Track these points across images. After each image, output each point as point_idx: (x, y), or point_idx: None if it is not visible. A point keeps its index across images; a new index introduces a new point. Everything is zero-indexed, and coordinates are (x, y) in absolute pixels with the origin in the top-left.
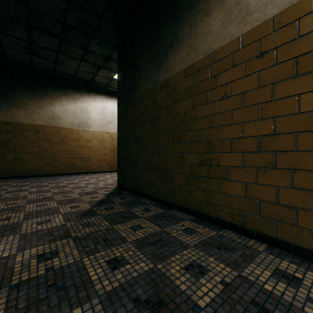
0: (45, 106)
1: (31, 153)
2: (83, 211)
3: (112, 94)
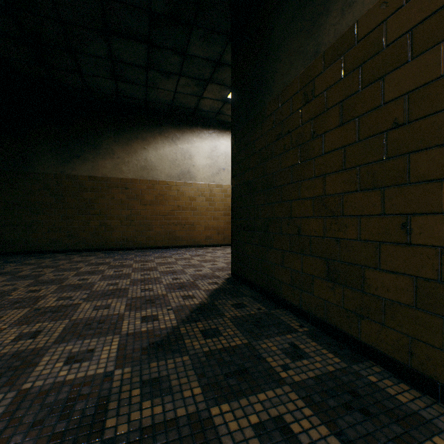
0: (135, 153)
1: (119, 218)
2: (160, 334)
3: (225, 127)
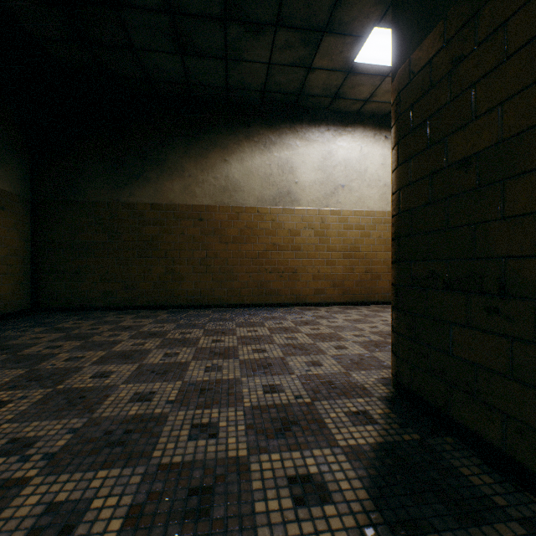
0: (213, 168)
1: (191, 262)
2: None
3: (345, 120)
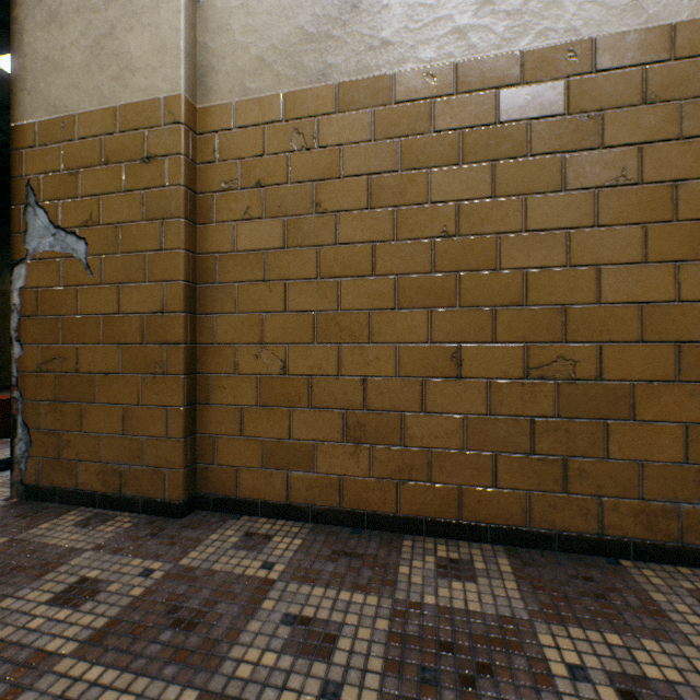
0: None
1: None
2: None
3: None
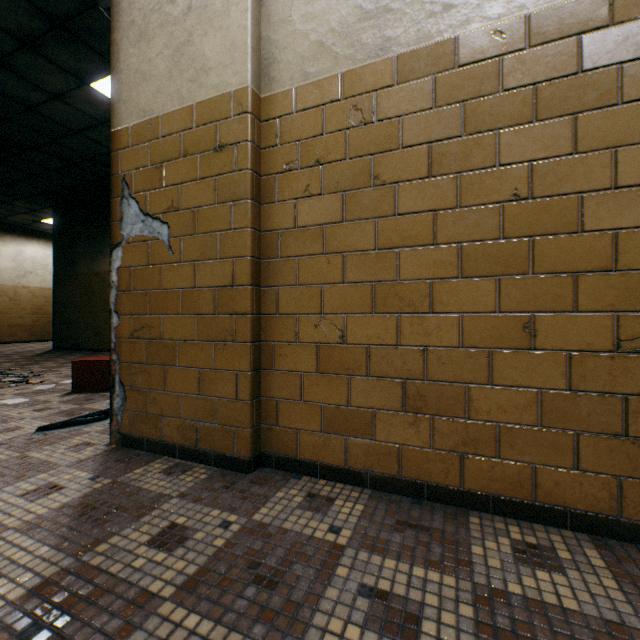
0: None
1: None
2: (33, 355)
3: (34, 234)
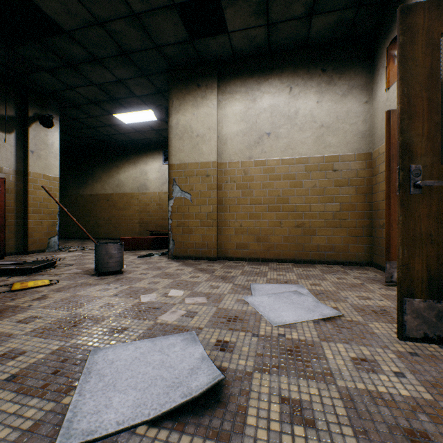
0: None
1: None
2: None
3: None
